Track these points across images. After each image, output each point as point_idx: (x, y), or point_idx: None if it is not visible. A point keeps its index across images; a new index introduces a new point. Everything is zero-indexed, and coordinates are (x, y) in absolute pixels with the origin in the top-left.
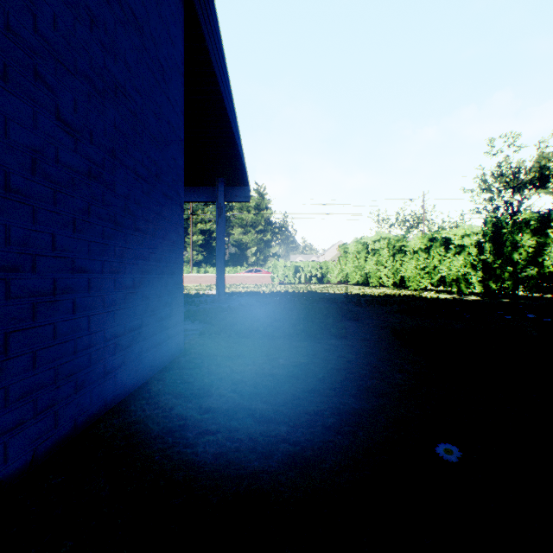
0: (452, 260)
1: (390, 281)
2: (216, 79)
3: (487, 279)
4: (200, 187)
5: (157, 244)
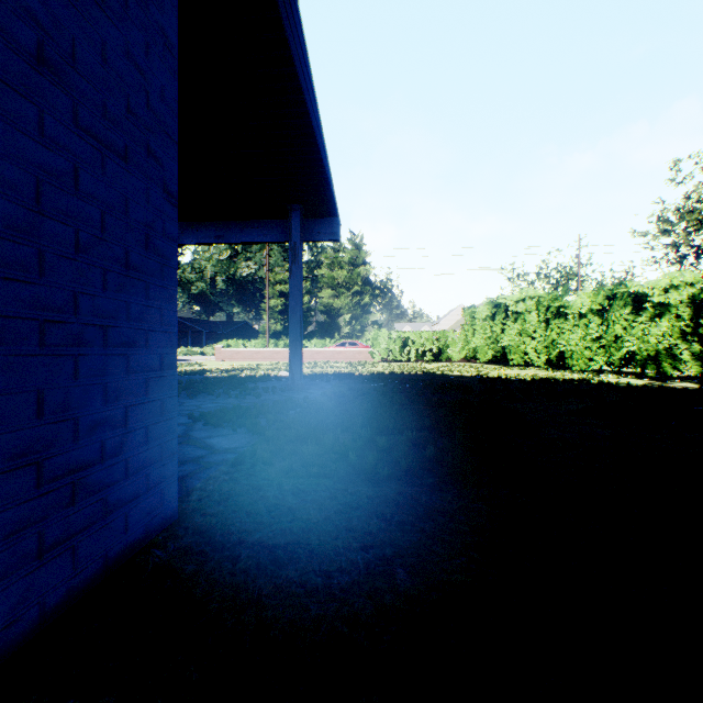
0: (646, 327)
1: (542, 358)
2: None
3: None
4: (267, 220)
5: (49, 258)
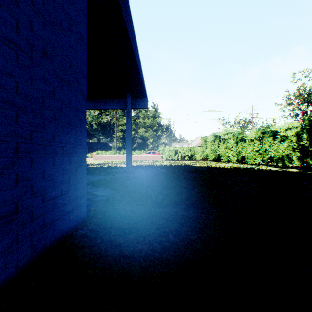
0: (278, 145)
1: (235, 158)
2: (120, 8)
3: (304, 157)
4: (116, 99)
5: (46, 123)
